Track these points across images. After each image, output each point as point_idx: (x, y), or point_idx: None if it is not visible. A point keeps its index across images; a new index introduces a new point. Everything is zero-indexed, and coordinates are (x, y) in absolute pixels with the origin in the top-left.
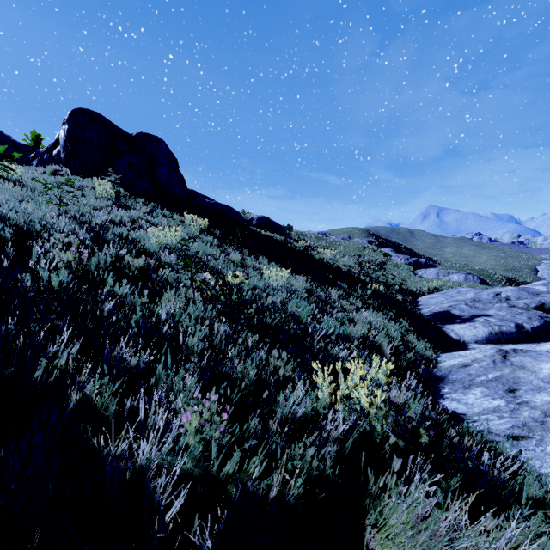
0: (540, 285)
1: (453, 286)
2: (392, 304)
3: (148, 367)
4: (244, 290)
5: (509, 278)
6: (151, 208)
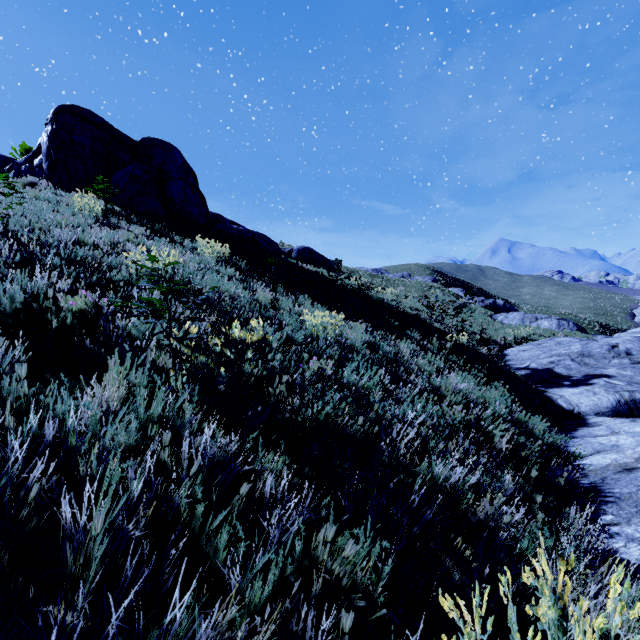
0: None
1: (544, 335)
2: (479, 361)
3: None
4: (272, 349)
5: (602, 323)
6: (154, 231)
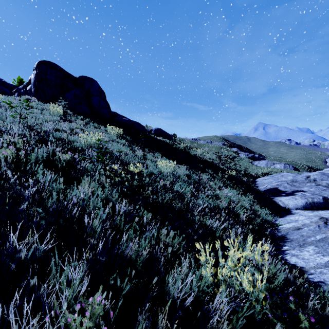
0: (328, 171)
1: (277, 172)
2: (241, 184)
3: (50, 250)
4: (144, 176)
5: (309, 166)
6: (86, 122)
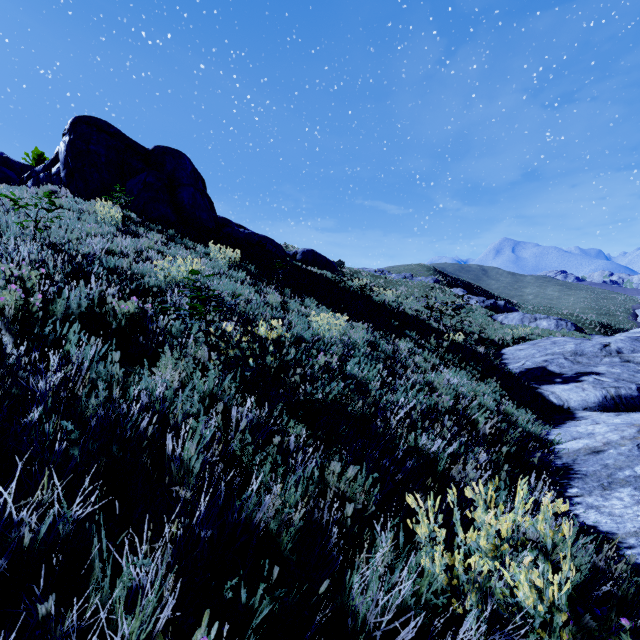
0: None
1: (542, 335)
2: (475, 359)
3: (90, 515)
4: (285, 346)
5: (603, 324)
6: (169, 237)
